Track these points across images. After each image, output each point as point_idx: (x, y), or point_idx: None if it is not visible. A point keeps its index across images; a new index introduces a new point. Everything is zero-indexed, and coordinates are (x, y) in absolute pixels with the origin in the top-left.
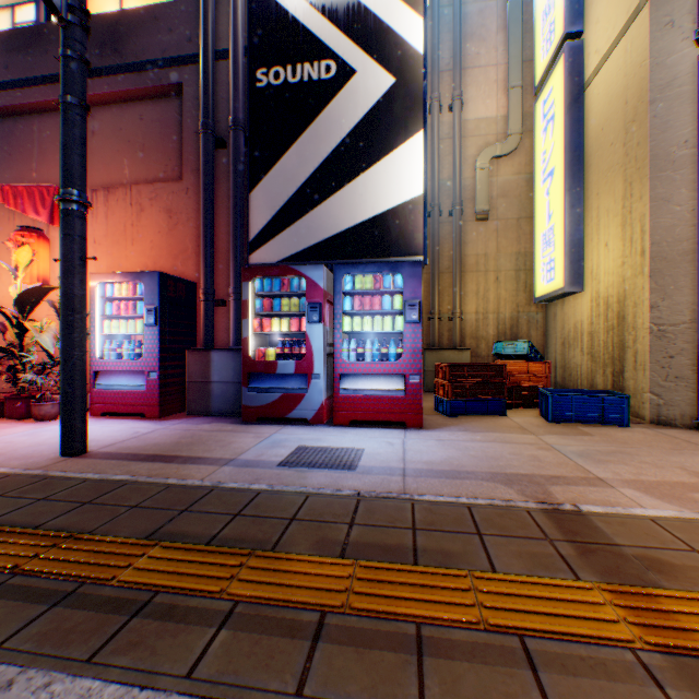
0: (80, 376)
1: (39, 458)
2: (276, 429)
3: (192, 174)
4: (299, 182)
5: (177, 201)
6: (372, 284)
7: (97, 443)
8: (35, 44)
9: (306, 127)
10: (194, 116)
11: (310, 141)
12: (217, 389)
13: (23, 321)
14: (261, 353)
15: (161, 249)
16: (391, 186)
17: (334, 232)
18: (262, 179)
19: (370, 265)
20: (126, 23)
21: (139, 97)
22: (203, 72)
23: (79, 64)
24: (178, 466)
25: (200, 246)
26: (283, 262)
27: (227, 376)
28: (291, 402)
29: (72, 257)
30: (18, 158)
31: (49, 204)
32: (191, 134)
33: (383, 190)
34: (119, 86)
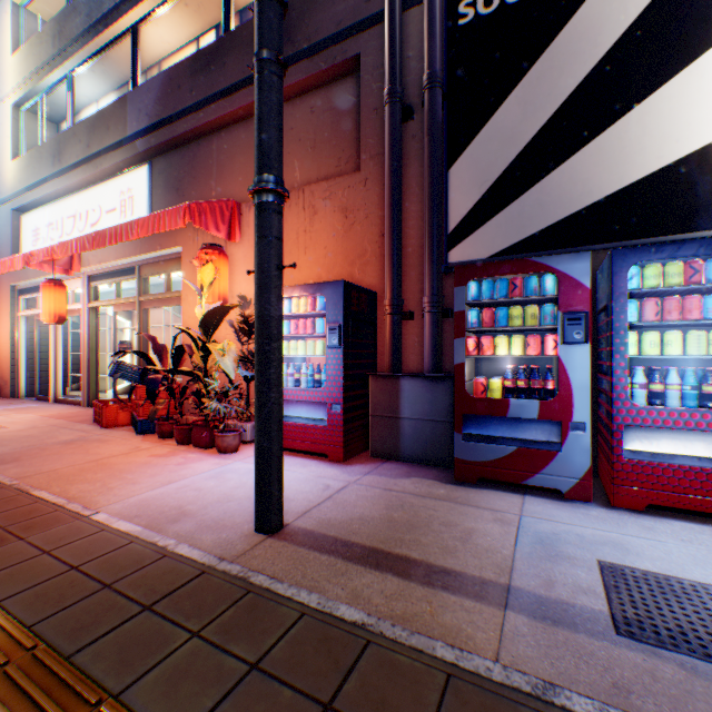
0: (276, 425)
1: (231, 530)
2: (516, 504)
3: (370, 160)
4: (522, 141)
5: (352, 196)
6: (681, 276)
7: (289, 507)
8: (214, 60)
9: (533, 59)
10: (373, 90)
11: (541, 78)
12: (408, 427)
13: (207, 344)
14: (479, 385)
15: (334, 255)
16: (695, 114)
17: (582, 203)
18: (465, 147)
19: (688, 244)
20: (297, 7)
21: (309, 88)
22: (389, 27)
23: (274, 6)
24: (426, 595)
25: (379, 247)
26: (497, 256)
27: (421, 411)
28: (530, 461)
29: (267, 266)
30: (199, 181)
31: (227, 219)
32: (369, 113)
33: (678, 124)
34: (291, 79)
